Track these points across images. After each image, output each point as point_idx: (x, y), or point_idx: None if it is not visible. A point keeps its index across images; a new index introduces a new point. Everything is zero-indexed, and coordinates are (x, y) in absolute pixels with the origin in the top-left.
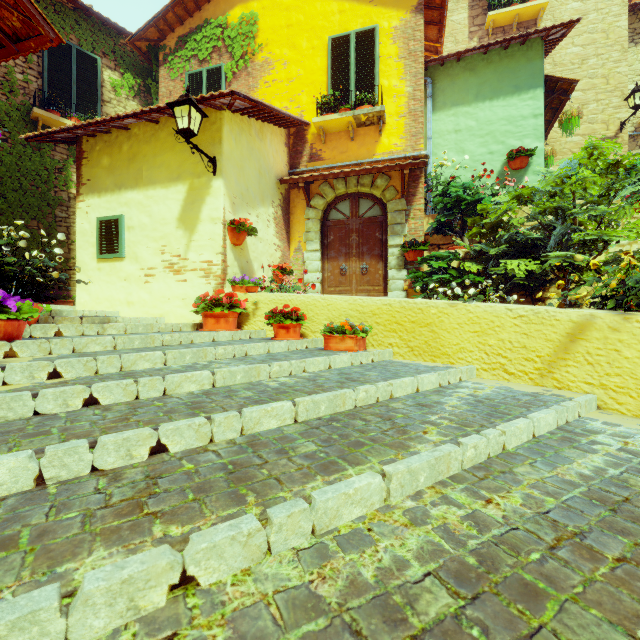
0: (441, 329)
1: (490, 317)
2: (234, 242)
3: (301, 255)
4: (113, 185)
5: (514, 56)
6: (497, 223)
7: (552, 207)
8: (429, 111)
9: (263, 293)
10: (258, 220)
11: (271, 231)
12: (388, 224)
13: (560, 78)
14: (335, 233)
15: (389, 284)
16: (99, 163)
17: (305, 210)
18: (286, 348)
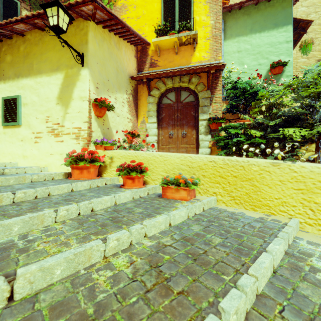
0: (262, 184)
1: (317, 177)
2: (97, 114)
3: (145, 125)
4: (13, 74)
5: (274, 6)
6: (273, 104)
7: (316, 92)
8: (222, 39)
9: (116, 150)
10: (116, 101)
11: (125, 109)
12: (199, 106)
13: (301, 19)
14: (166, 112)
15: (200, 143)
16: (4, 59)
17: (147, 97)
18: (131, 197)
